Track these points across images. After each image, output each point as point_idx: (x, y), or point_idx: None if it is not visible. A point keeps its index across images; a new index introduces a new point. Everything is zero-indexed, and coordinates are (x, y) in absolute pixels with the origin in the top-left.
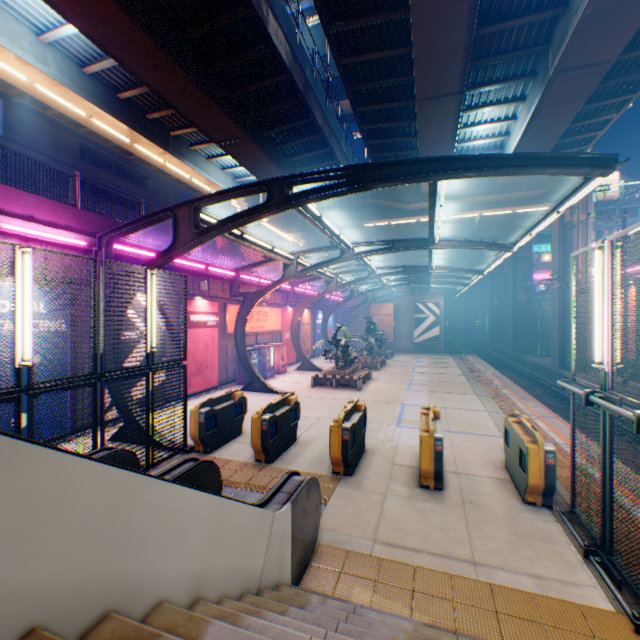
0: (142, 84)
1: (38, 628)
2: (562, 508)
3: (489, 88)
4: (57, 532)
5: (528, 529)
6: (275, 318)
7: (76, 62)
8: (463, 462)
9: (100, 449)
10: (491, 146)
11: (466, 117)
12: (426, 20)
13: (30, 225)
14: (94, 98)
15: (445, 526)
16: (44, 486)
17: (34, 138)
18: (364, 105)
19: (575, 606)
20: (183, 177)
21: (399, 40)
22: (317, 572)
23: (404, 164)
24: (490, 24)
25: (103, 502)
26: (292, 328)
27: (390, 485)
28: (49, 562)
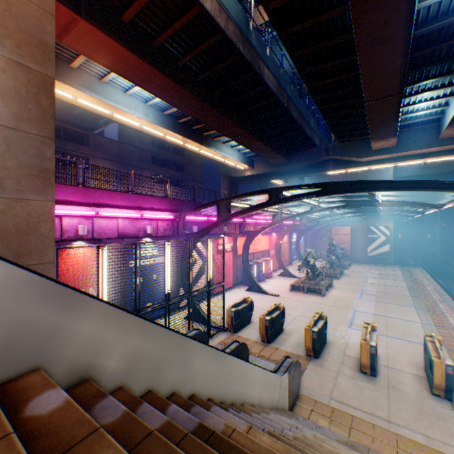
0: None
1: (233, 402)
2: None
3: (426, 82)
4: (235, 378)
5: (429, 410)
6: (264, 242)
7: (160, 110)
8: (393, 360)
9: (193, 329)
10: (432, 113)
11: (408, 99)
12: (369, 64)
13: (152, 212)
14: (168, 126)
15: (373, 398)
16: (233, 366)
17: (131, 139)
18: (326, 103)
19: None
20: (209, 156)
21: (351, 68)
22: (299, 407)
23: (350, 183)
24: (422, 48)
25: (242, 370)
26: (275, 248)
27: (341, 368)
28: (234, 386)
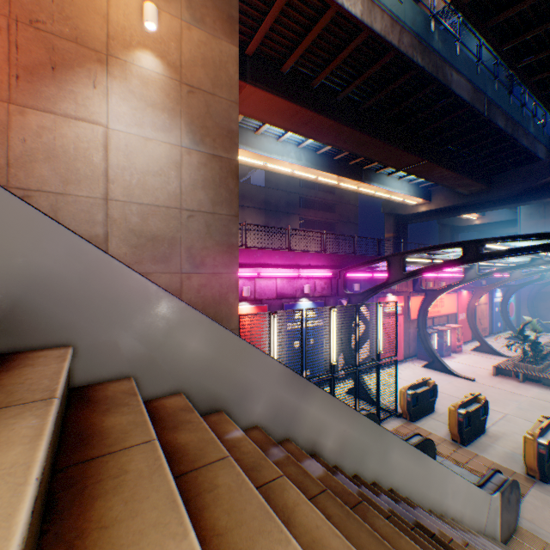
0: None
1: (431, 509)
2: None
3: None
4: (432, 483)
5: None
6: (449, 302)
7: (312, 150)
8: None
9: (360, 409)
10: None
11: None
12: None
13: (309, 270)
14: (321, 167)
15: None
16: (430, 469)
17: (277, 182)
18: None
19: None
20: (368, 193)
21: None
22: (518, 544)
23: None
24: None
25: (439, 476)
26: (466, 311)
27: None
28: (431, 491)
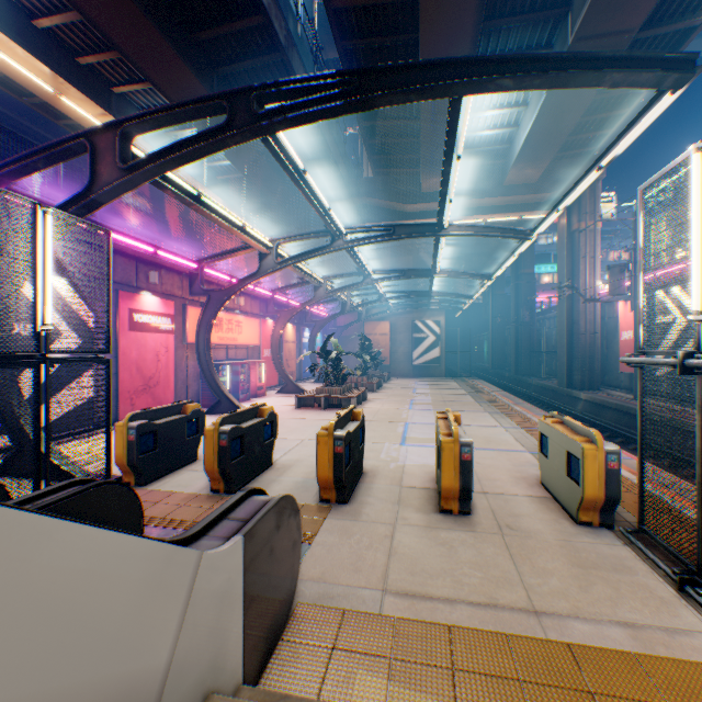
0: (67, 9)
1: None
2: (628, 527)
3: None
4: None
5: (594, 557)
6: (252, 330)
7: None
8: (489, 480)
9: None
10: (499, 140)
11: (474, 99)
12: None
13: None
14: None
15: (483, 562)
16: None
17: None
18: None
19: (701, 668)
20: None
21: None
22: (293, 653)
23: (419, 69)
24: None
25: None
26: (273, 343)
27: (400, 512)
28: None
